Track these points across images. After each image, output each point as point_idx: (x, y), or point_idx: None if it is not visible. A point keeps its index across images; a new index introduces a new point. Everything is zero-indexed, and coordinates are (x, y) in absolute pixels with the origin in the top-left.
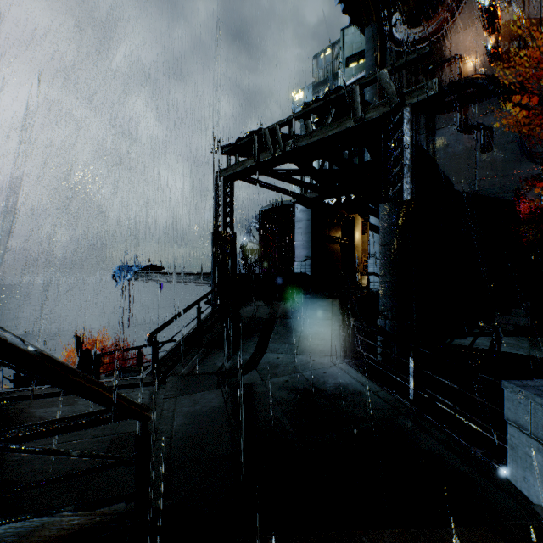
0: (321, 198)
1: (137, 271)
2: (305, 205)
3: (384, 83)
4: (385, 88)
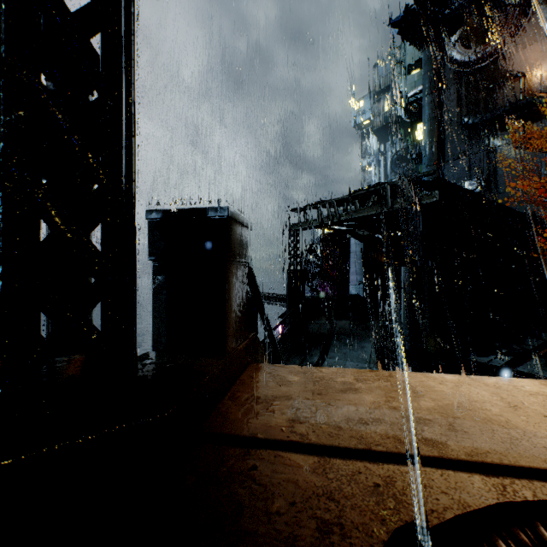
0: (371, 235)
1: None
2: (358, 239)
3: (405, 188)
4: (406, 191)
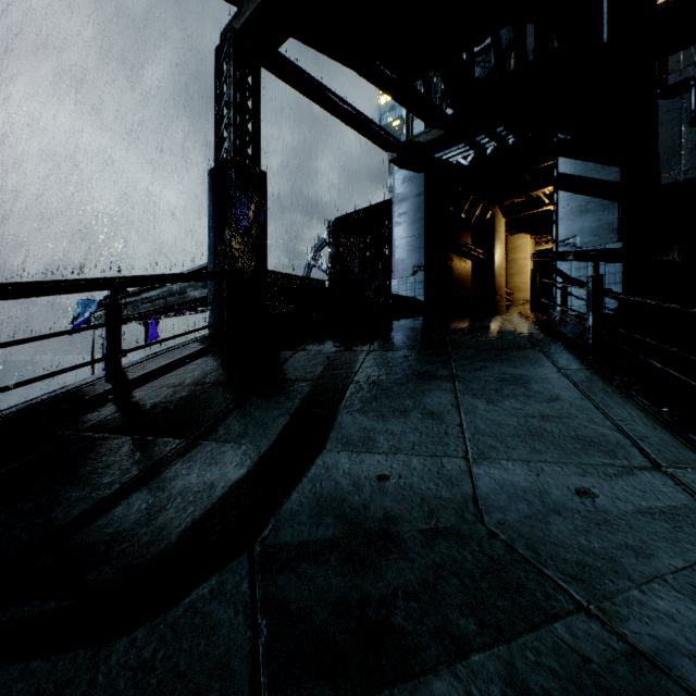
0: (446, 146)
1: (100, 303)
2: (412, 168)
3: None
4: None
